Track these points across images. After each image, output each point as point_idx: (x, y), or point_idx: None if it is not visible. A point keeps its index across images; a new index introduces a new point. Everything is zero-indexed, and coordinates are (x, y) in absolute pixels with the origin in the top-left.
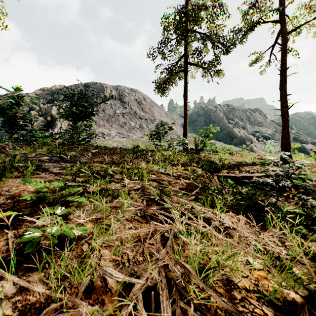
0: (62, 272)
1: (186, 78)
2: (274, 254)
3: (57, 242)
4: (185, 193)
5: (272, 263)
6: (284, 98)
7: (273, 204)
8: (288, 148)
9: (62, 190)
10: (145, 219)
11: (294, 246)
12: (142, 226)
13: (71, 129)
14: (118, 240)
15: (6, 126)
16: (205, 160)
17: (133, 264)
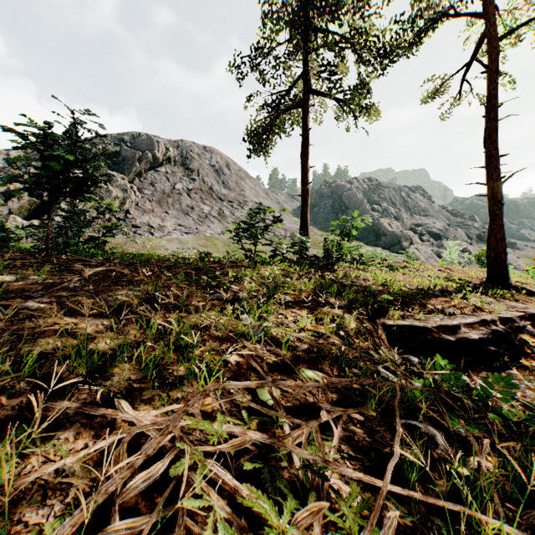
0: None
1: (307, 120)
2: None
3: None
4: (340, 442)
5: None
6: (494, 161)
7: None
8: (502, 258)
9: None
10: None
11: None
12: None
13: (61, 216)
14: None
15: None
16: (353, 289)
17: None
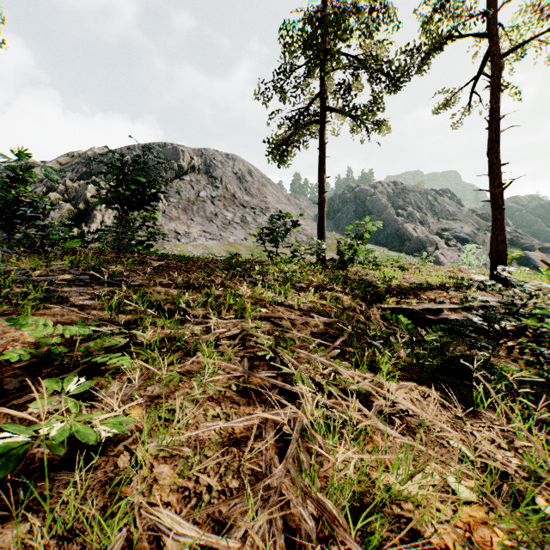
0: (69, 520)
1: (324, 135)
2: (500, 470)
3: (67, 450)
4: (323, 343)
5: (495, 488)
6: (496, 169)
7: (484, 363)
8: (503, 258)
9: (90, 339)
10: (246, 398)
11: (530, 448)
12: (241, 411)
13: (119, 224)
14: (190, 443)
15: (0, 218)
16: (356, 280)
17: (218, 498)
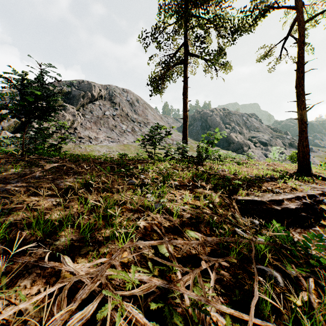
0: None
1: (186, 72)
2: None
3: None
4: (214, 283)
5: None
6: (302, 97)
7: None
8: (307, 157)
9: None
10: None
11: None
12: None
13: (33, 131)
14: None
15: None
16: (216, 177)
17: None
